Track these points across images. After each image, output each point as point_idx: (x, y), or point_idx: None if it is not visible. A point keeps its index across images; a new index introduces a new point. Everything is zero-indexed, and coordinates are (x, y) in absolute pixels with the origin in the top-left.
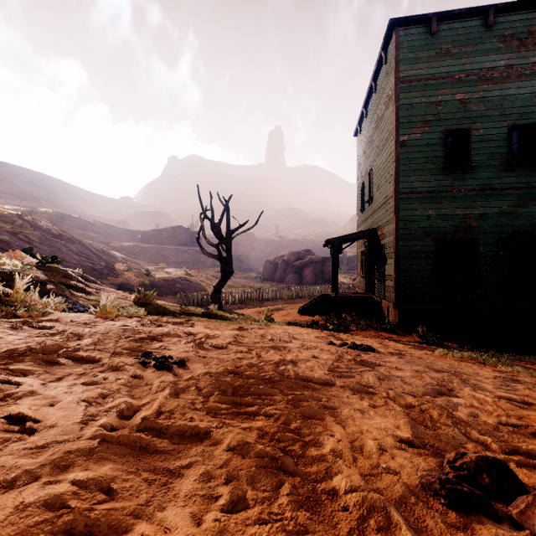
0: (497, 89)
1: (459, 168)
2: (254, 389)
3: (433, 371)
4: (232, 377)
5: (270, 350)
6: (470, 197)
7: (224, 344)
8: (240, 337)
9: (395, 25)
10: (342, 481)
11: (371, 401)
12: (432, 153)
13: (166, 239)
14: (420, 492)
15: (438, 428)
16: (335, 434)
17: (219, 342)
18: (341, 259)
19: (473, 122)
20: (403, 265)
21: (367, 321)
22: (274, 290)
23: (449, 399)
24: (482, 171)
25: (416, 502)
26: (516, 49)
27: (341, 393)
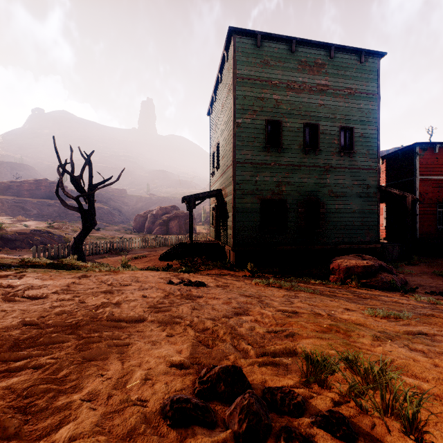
0: (297, 96)
1: (275, 148)
2: (43, 338)
3: (242, 297)
4: (26, 329)
5: (100, 295)
6: (282, 169)
7: (45, 294)
8: (75, 284)
9: (233, 32)
10: (66, 432)
11: (171, 331)
12: (258, 135)
13: (27, 192)
14: (155, 418)
15: (215, 345)
16: (107, 372)
17: (42, 292)
18: (201, 214)
19: (284, 117)
20: (238, 218)
21: (214, 262)
22: (140, 240)
23: (240, 318)
24: (289, 152)
25: (145, 430)
26: (308, 72)
27: (146, 327)
